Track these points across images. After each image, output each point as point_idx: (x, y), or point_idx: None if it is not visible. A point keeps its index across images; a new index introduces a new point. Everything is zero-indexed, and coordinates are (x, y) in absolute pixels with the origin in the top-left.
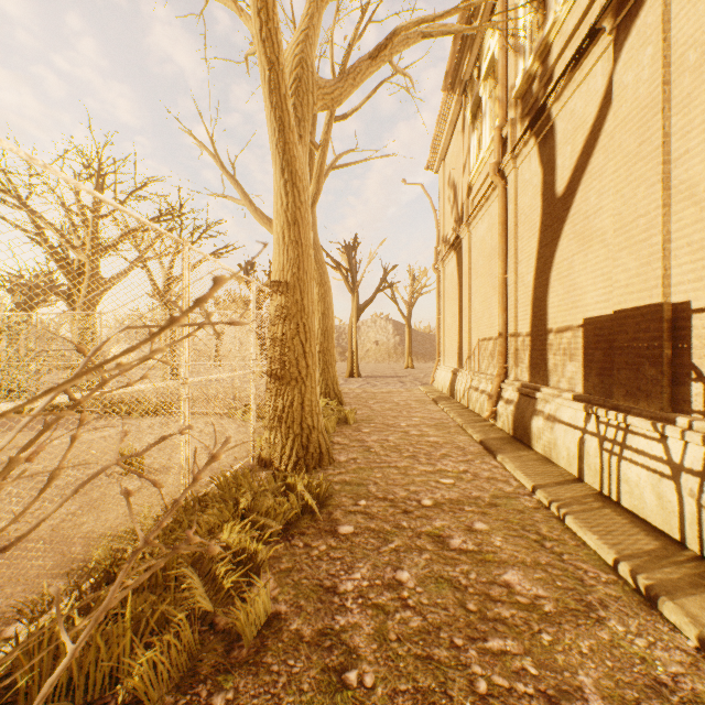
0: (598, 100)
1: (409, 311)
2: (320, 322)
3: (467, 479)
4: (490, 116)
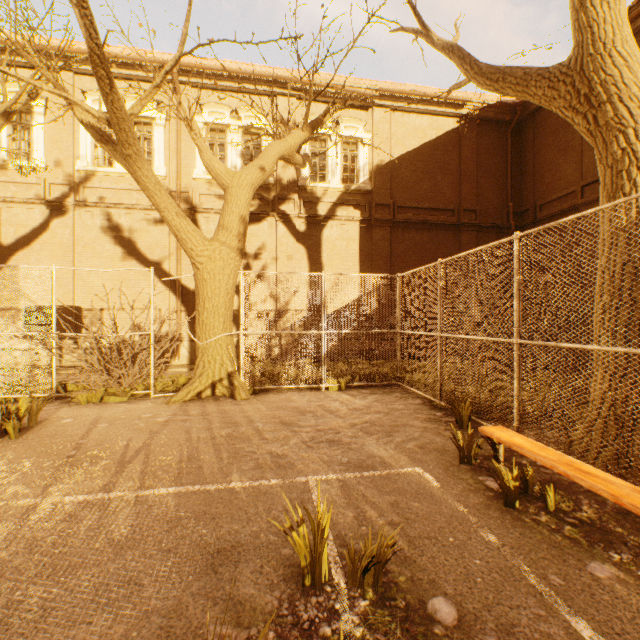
0: (38, 224)
1: None
2: None
3: None
4: None
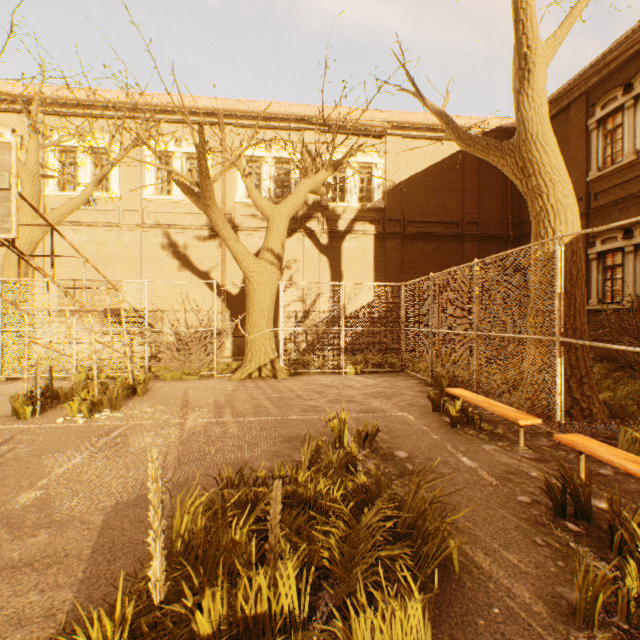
0: (114, 243)
1: None
2: None
3: None
4: None
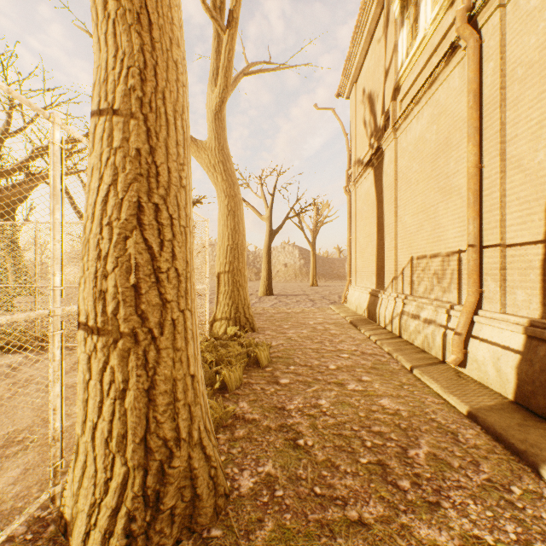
0: None
1: (313, 237)
2: (229, 238)
3: None
4: None
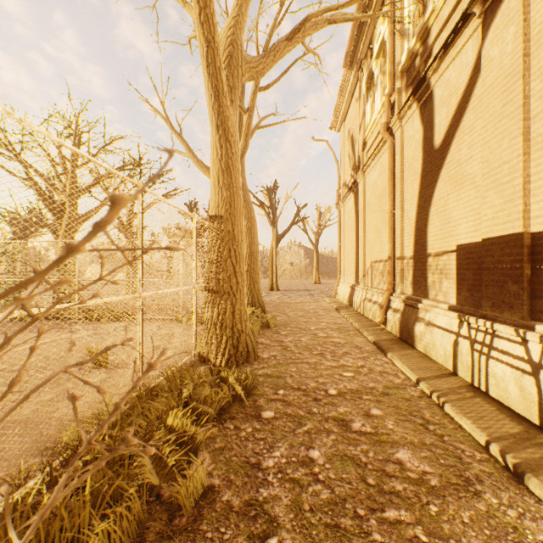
0: (469, 71)
1: (316, 239)
2: (247, 248)
3: (364, 373)
4: (381, 86)
